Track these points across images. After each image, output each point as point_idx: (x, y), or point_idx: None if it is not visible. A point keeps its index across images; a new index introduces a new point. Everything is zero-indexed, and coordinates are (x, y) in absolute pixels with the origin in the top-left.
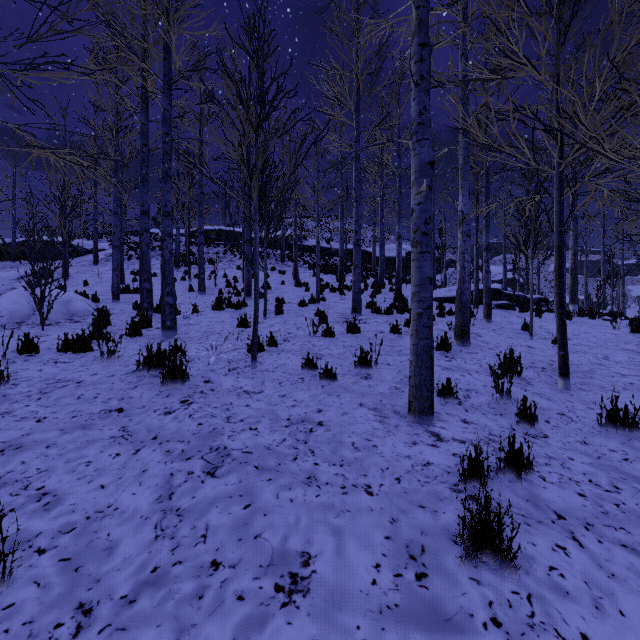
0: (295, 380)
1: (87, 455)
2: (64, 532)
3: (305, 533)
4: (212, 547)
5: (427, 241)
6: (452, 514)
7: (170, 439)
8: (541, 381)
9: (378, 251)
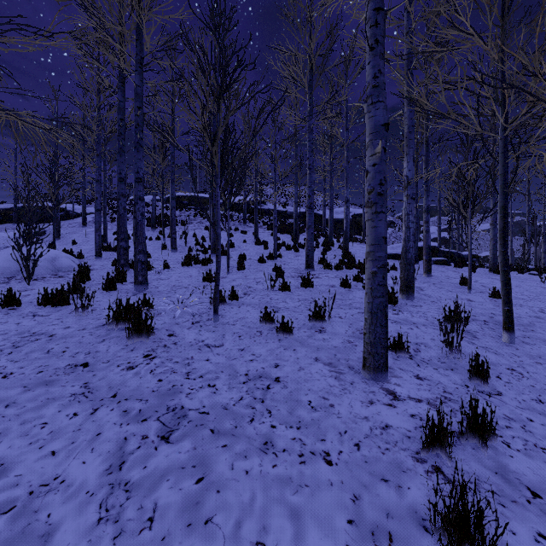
0: (254, 333)
1: (44, 415)
2: (1, 512)
3: (260, 516)
4: (158, 535)
5: (382, 201)
6: (418, 490)
7: (129, 397)
8: (485, 334)
9: (327, 214)
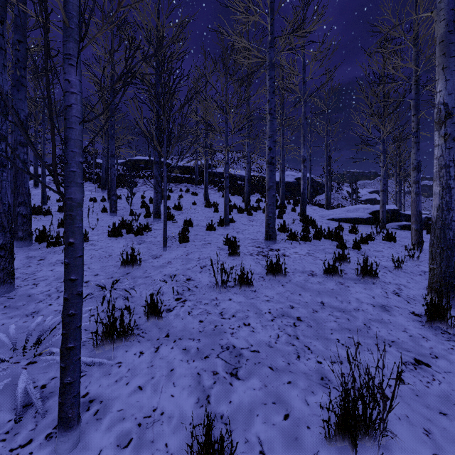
0: None
1: None
2: None
3: None
4: None
5: None
6: None
7: None
8: None
9: None
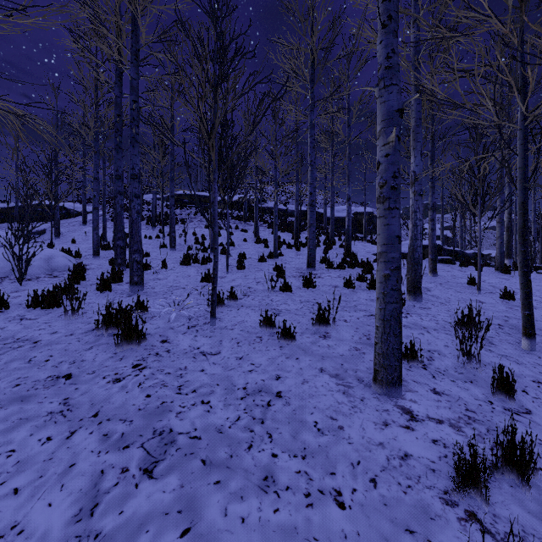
0: (253, 339)
1: (13, 440)
2: None
3: None
4: None
5: (395, 196)
6: None
7: (112, 417)
8: (502, 340)
9: (328, 212)
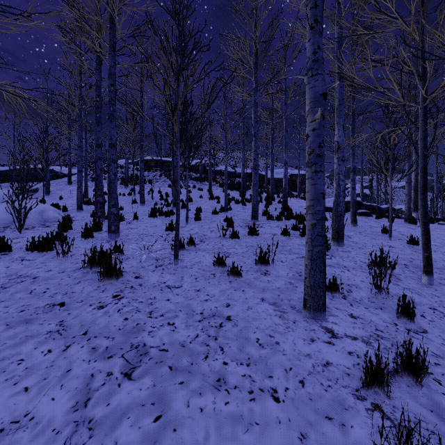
0: (208, 276)
1: (21, 352)
2: None
3: None
4: None
5: (320, 162)
6: (360, 429)
7: (98, 335)
8: (407, 276)
9: (269, 174)
